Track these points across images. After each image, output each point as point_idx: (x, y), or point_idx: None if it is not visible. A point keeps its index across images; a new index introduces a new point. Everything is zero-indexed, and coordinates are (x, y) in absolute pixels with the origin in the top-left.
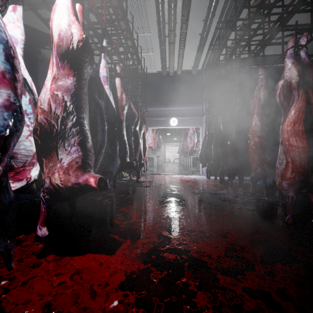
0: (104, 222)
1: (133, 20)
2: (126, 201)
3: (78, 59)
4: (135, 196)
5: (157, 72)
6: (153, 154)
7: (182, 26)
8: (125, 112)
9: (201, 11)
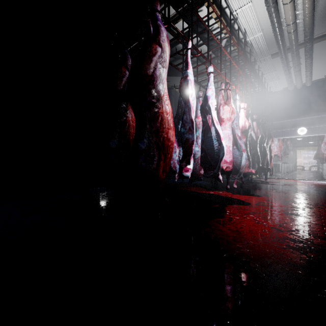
0: (251, 192)
1: (262, 74)
2: (259, 188)
3: (247, 132)
4: (264, 187)
5: (283, 89)
6: (279, 161)
7: (306, 60)
8: (259, 139)
9: (325, 45)
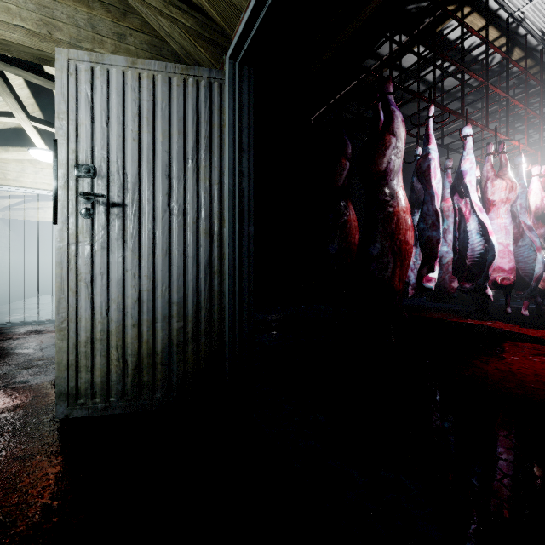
0: None
1: None
2: None
3: None
4: None
5: None
6: None
7: None
8: None
9: None
